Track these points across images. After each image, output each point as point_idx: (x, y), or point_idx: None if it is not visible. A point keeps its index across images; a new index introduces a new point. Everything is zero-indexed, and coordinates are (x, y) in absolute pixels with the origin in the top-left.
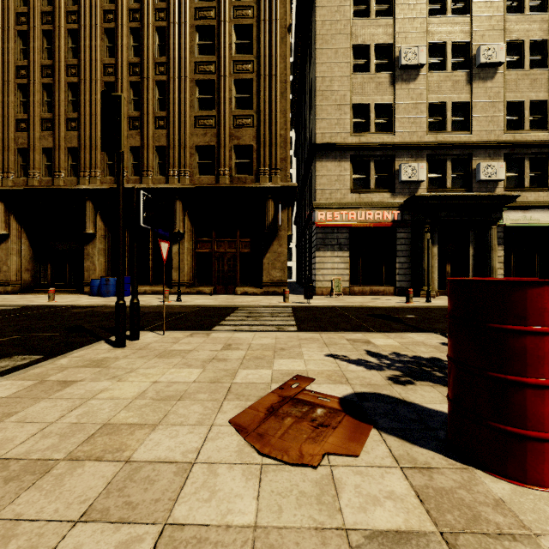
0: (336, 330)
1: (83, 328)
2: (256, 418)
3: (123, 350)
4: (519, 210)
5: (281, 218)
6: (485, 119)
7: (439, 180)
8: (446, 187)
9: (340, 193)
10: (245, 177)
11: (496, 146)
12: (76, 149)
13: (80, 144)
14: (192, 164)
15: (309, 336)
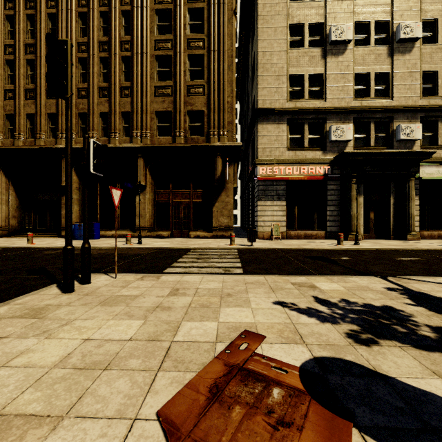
0: (280, 273)
1: (45, 269)
2: (195, 406)
3: (69, 295)
4: (433, 165)
5: (228, 172)
6: (404, 87)
7: (364, 140)
8: (370, 145)
9: (278, 151)
10: (198, 137)
11: (413, 110)
12: (55, 115)
13: (58, 110)
14: (152, 127)
15: (254, 280)
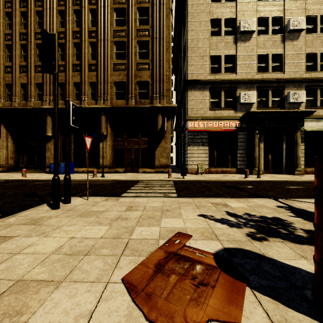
0: (203, 196)
1: (37, 194)
2: (146, 275)
3: (56, 211)
4: (314, 121)
5: (166, 126)
6: (293, 64)
7: (264, 102)
8: (268, 106)
9: (202, 110)
10: (144, 100)
11: (299, 81)
12: (41, 84)
13: (43, 81)
14: (112, 93)
15: (185, 201)
